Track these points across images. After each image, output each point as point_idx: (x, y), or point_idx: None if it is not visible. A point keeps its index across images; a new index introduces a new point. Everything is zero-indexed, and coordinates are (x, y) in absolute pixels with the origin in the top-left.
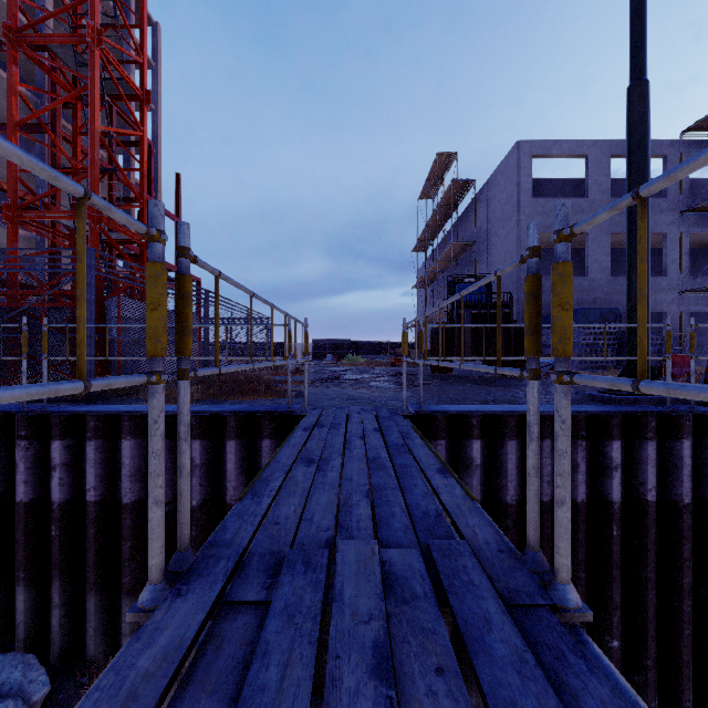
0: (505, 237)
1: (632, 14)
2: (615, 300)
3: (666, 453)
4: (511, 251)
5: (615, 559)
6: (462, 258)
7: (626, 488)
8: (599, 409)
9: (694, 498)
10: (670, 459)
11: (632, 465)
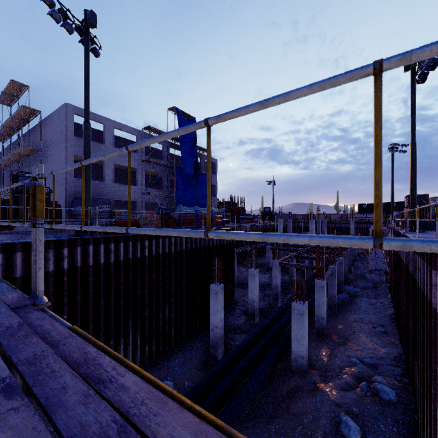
0: (59, 152)
1: (85, 96)
2: (117, 194)
3: (86, 250)
4: (63, 162)
5: (66, 288)
6: (34, 156)
7: (71, 264)
8: (63, 238)
9: (95, 263)
10: (87, 252)
11: (73, 256)
